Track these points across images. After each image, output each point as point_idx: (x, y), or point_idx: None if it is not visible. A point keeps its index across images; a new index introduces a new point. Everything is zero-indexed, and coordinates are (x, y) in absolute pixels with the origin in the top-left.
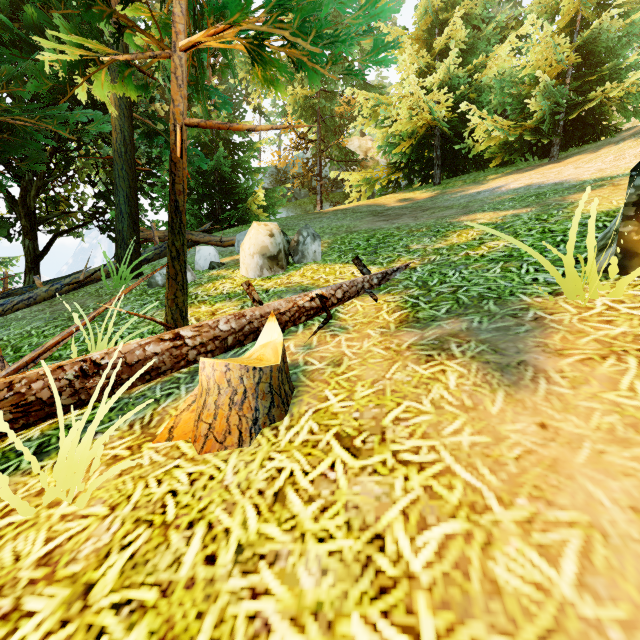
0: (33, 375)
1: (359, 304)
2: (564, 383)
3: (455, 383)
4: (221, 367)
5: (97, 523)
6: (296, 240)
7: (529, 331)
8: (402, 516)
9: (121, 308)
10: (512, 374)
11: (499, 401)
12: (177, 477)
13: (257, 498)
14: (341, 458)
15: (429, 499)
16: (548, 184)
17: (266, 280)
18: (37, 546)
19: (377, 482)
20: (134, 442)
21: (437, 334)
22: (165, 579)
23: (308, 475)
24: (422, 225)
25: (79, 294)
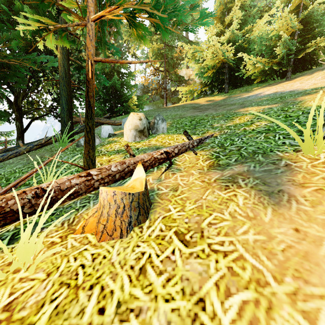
0: (9, 196)
1: (187, 156)
2: (307, 204)
3: (242, 202)
4: (111, 193)
5: (39, 284)
6: (153, 122)
7: (283, 172)
8: (215, 286)
9: (62, 158)
10: (275, 197)
11: (269, 214)
12: (85, 256)
13: (130, 271)
14: (178, 247)
15: (231, 276)
16: (286, 91)
17: (137, 143)
18: (4, 298)
19: (199, 263)
20: (63, 234)
21: (230, 173)
22: (74, 323)
23: (159, 257)
24: (219, 113)
25: (41, 150)
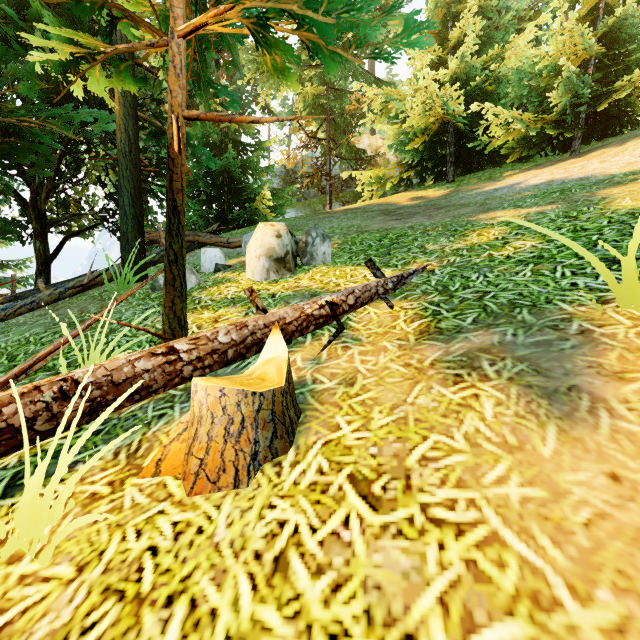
0: (5, 398)
1: (373, 311)
2: (633, 417)
3: (492, 412)
4: (215, 392)
5: (59, 590)
6: (304, 241)
7: (576, 347)
8: (440, 607)
9: (122, 313)
10: (563, 403)
11: (551, 439)
12: (160, 527)
13: (253, 564)
14: (357, 510)
15: (474, 582)
16: (572, 179)
17: (273, 283)
18: None
19: (403, 549)
20: (117, 476)
21: (464, 349)
22: None
23: (316, 533)
24: (437, 224)
25: (82, 298)
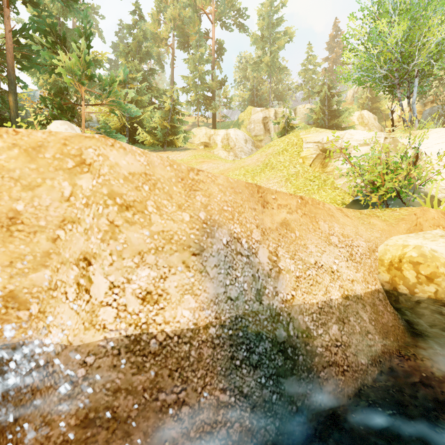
0: None
1: None
2: None
3: None
4: None
5: None
6: None
7: None
8: None
9: None
10: None
11: None
12: None
13: None
14: None
15: None
16: None
17: None
18: None
19: None
20: None
21: None
22: None
23: None
24: None
25: None
